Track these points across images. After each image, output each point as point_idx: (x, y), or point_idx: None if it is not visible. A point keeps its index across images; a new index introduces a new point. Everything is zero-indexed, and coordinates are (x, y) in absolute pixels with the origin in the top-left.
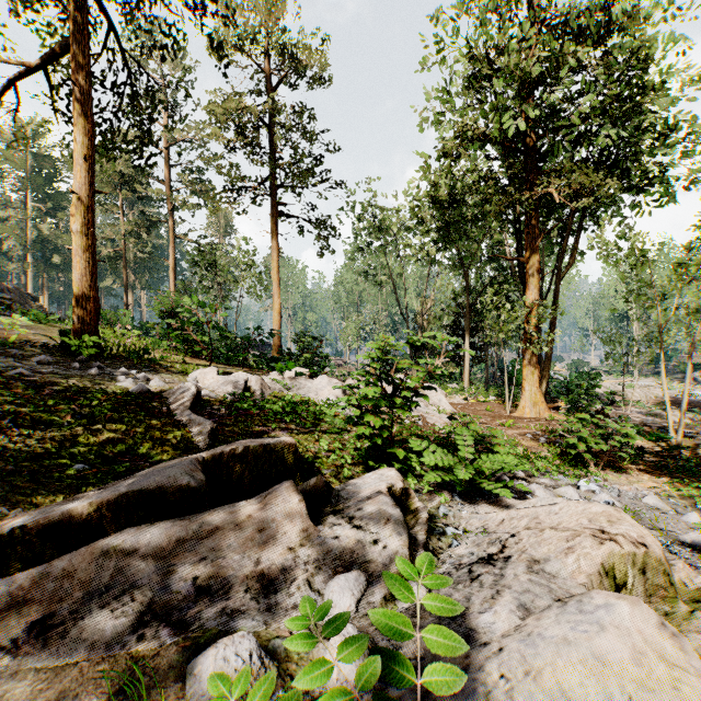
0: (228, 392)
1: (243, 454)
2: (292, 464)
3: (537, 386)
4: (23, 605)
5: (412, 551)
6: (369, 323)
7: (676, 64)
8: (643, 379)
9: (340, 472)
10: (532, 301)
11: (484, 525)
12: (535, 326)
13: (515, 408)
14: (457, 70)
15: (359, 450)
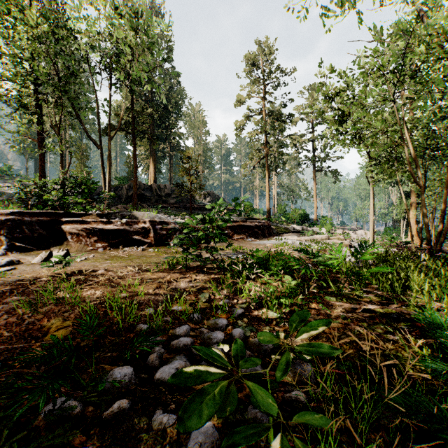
0: (299, 229)
1: (301, 232)
2: None
3: (414, 233)
4: (287, 235)
5: None
6: None
7: None
8: None
9: None
10: (412, 202)
11: None
12: (413, 211)
13: None
14: None
15: None
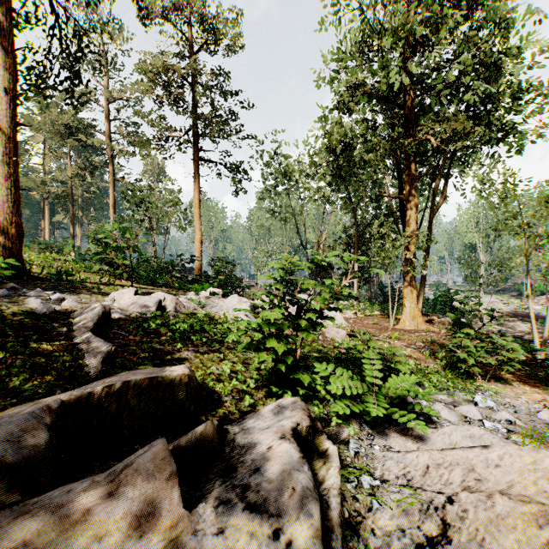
0: (141, 311)
1: (121, 391)
2: (185, 398)
3: (415, 303)
4: None
5: (326, 535)
6: (276, 252)
7: (532, 32)
8: (488, 296)
9: (241, 398)
10: (412, 232)
11: (406, 473)
12: (413, 253)
13: (396, 321)
14: (350, 32)
15: (263, 371)
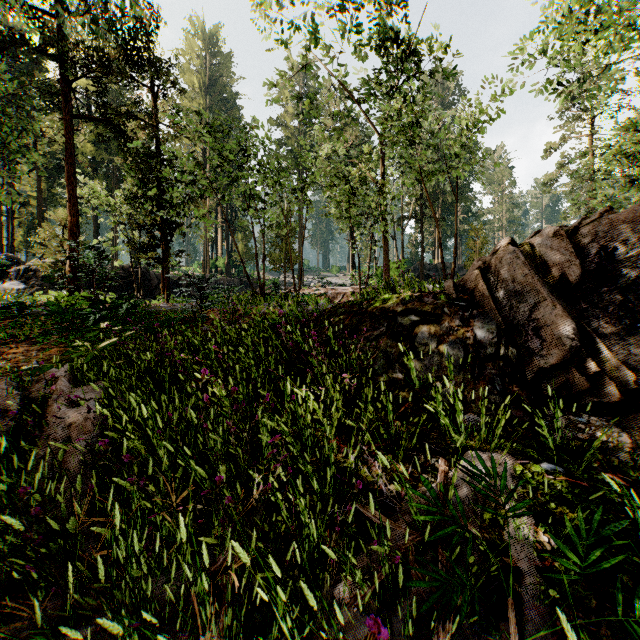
0: None
1: None
2: None
3: None
4: None
5: None
6: None
7: None
8: None
9: None
10: None
11: None
12: None
13: None
14: None
15: None
